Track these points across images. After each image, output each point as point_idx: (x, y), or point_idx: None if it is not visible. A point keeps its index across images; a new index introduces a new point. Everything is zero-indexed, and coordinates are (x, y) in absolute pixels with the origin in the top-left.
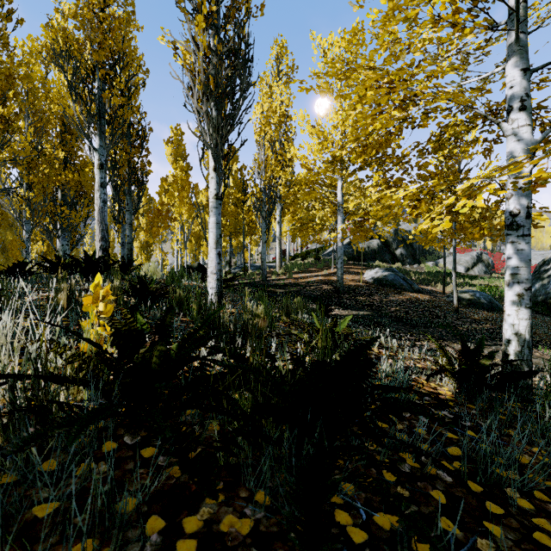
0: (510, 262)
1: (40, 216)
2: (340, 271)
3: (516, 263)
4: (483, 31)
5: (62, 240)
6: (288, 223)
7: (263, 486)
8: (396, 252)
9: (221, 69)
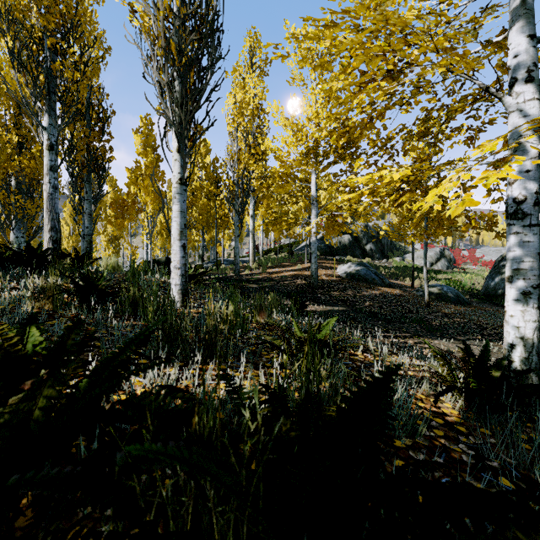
0: (515, 255)
1: None
2: (314, 266)
3: (522, 257)
4: None
5: (16, 232)
6: (262, 218)
7: None
8: (366, 248)
9: (185, 34)
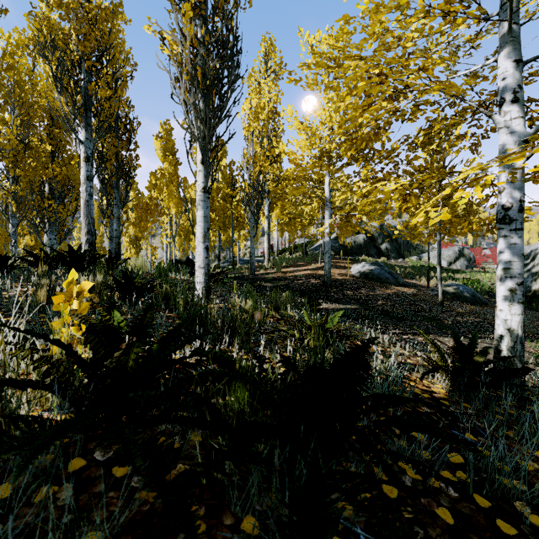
0: (503, 256)
1: (26, 210)
2: (328, 265)
3: (509, 258)
4: (475, 21)
5: (49, 234)
6: (277, 218)
7: (250, 511)
8: (381, 247)
9: (209, 60)
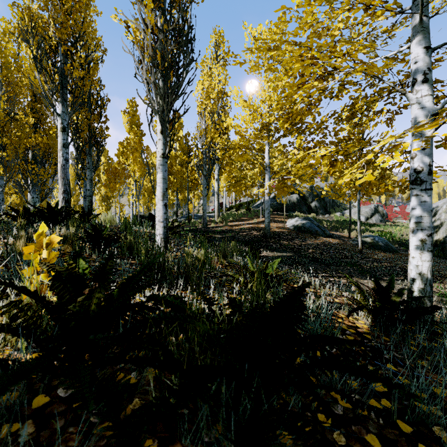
0: (415, 212)
1: (12, 173)
2: (267, 220)
3: (420, 213)
4: (392, 13)
5: (32, 193)
6: (225, 180)
7: (199, 444)
8: (311, 205)
9: (167, 45)
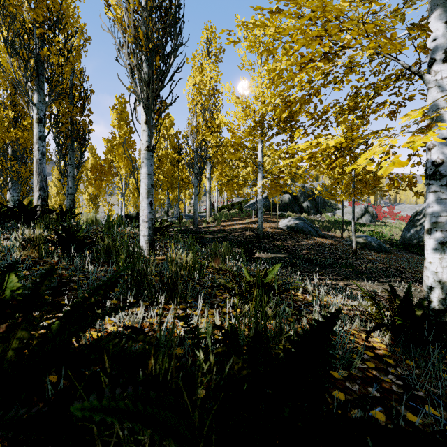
0: (433, 211)
1: None
2: (260, 220)
3: (440, 212)
4: None
5: (12, 192)
6: (217, 180)
7: None
8: (303, 205)
9: (152, 24)
